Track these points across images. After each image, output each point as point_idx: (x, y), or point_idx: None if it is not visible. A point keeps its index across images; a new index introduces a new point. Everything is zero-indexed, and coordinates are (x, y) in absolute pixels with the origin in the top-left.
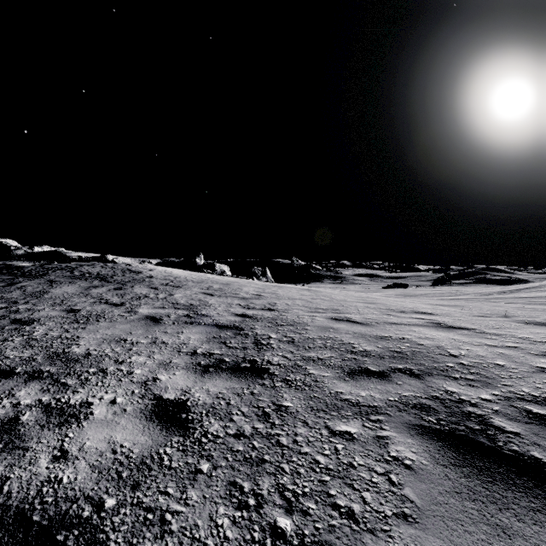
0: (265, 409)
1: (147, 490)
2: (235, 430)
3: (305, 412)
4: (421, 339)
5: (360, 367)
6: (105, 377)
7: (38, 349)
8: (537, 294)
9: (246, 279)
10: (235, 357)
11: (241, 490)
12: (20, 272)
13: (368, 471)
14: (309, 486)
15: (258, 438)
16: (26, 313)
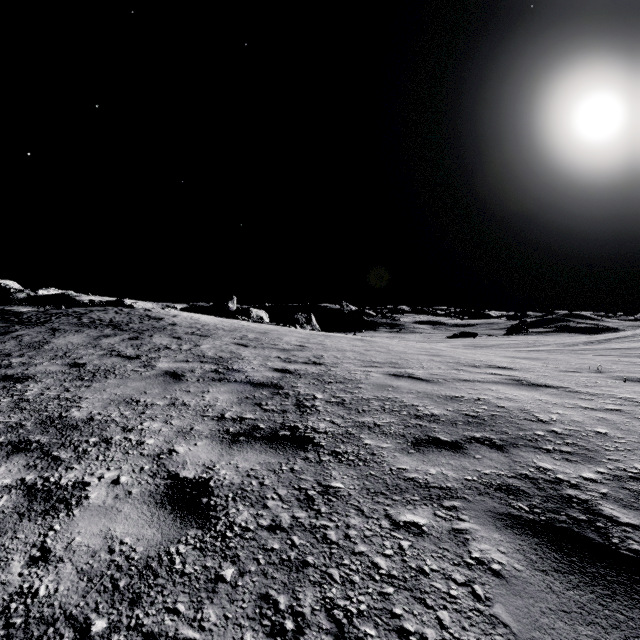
0: (309, 491)
1: (150, 606)
2: (270, 520)
3: (360, 496)
4: (501, 399)
5: (427, 435)
6: (108, 449)
7: (29, 413)
8: (631, 345)
9: (288, 327)
10: (271, 422)
11: (275, 606)
12: (17, 319)
13: (443, 579)
14: (366, 602)
15: (298, 532)
16: (19, 368)
